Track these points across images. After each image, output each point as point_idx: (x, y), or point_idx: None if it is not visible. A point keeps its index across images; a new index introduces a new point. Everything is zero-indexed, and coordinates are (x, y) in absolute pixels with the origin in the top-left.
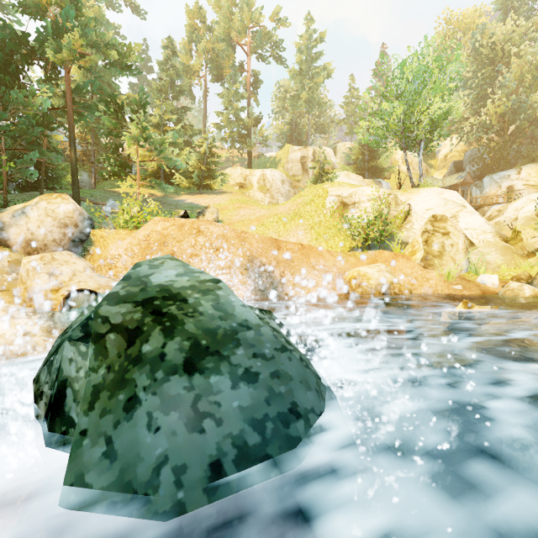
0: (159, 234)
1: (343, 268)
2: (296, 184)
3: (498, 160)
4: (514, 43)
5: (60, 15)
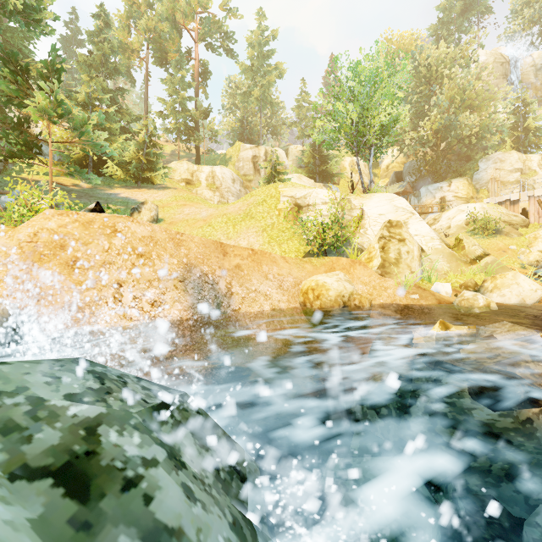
0: (53, 233)
1: (299, 277)
2: (247, 184)
3: (432, 173)
4: (446, 66)
5: None
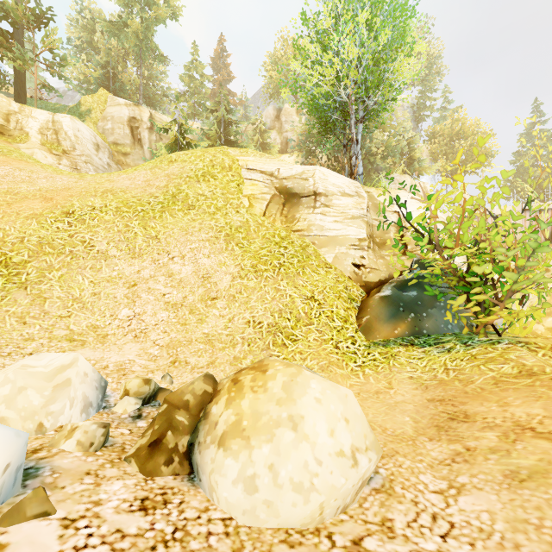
0: None
1: None
2: (121, 158)
3: None
4: None
5: None
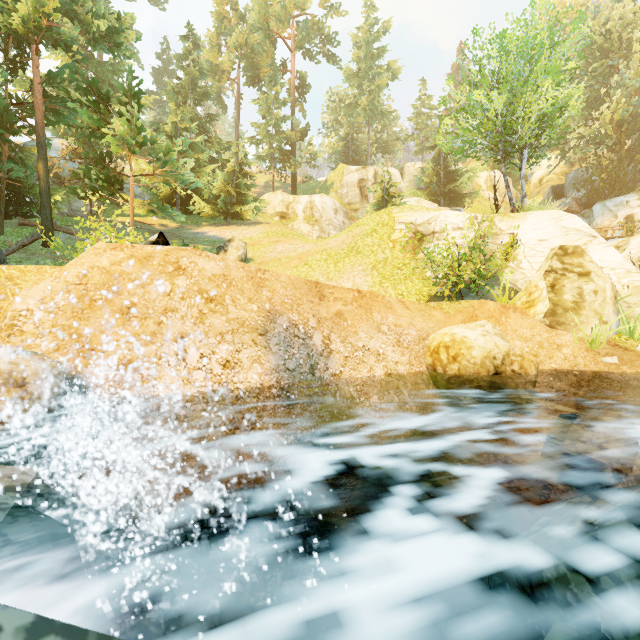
0: (105, 272)
1: (425, 329)
2: (352, 214)
3: (611, 183)
4: (636, 29)
5: None
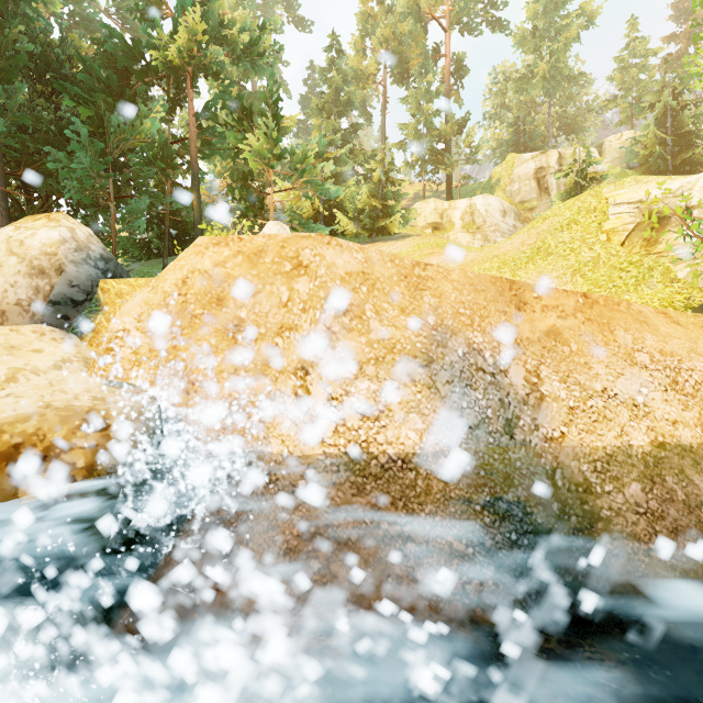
0: (207, 277)
1: None
2: (526, 215)
3: None
4: None
5: (177, 5)
